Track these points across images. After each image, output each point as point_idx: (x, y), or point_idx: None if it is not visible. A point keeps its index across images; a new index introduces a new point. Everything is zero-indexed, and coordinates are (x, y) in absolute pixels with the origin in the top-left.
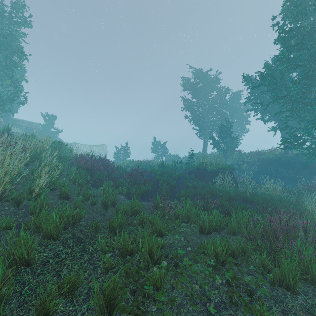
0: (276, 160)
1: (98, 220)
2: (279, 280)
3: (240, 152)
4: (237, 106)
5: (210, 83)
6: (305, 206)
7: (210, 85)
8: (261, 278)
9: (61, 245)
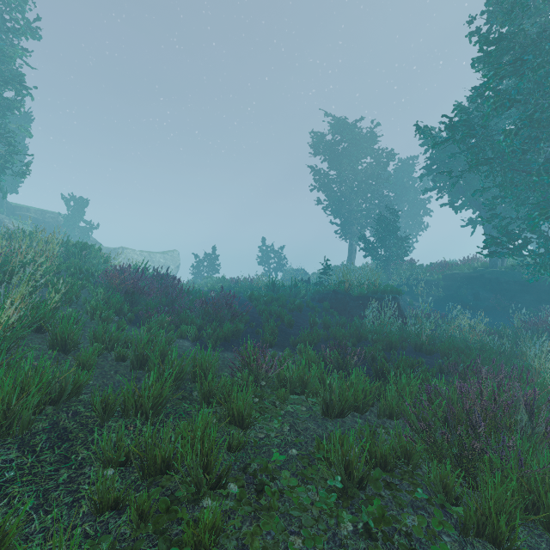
0: (476, 277)
1: (120, 391)
2: (478, 524)
3: (413, 263)
4: (409, 184)
5: (361, 143)
6: (528, 360)
7: (360, 146)
8: (439, 516)
9: (16, 447)
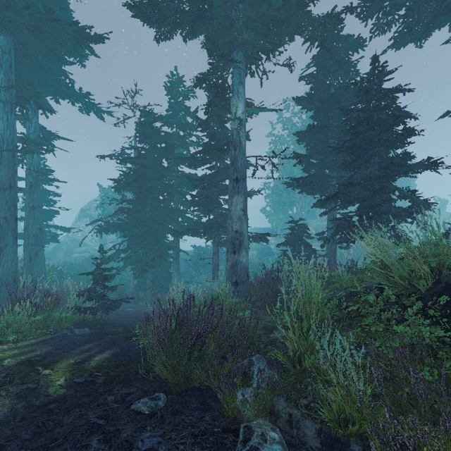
0: None
1: None
2: None
3: None
4: None
5: None
6: None
7: None
8: None
9: None
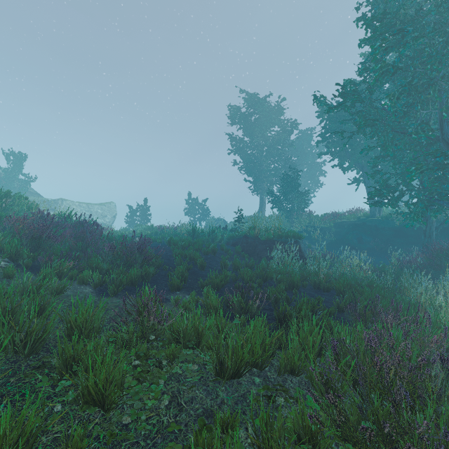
0: (360, 224)
1: None
2: None
3: (311, 214)
4: (307, 151)
5: (270, 115)
6: (410, 295)
7: (269, 117)
8: None
9: None
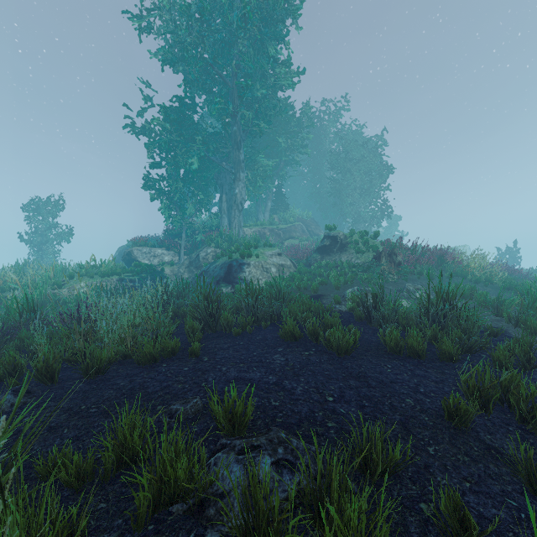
0: None
1: None
2: None
3: None
4: None
5: None
6: None
7: None
8: None
9: None
